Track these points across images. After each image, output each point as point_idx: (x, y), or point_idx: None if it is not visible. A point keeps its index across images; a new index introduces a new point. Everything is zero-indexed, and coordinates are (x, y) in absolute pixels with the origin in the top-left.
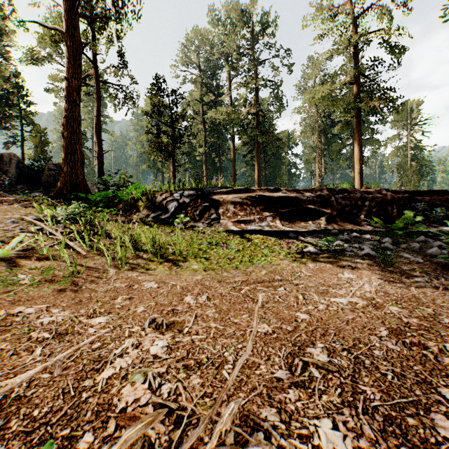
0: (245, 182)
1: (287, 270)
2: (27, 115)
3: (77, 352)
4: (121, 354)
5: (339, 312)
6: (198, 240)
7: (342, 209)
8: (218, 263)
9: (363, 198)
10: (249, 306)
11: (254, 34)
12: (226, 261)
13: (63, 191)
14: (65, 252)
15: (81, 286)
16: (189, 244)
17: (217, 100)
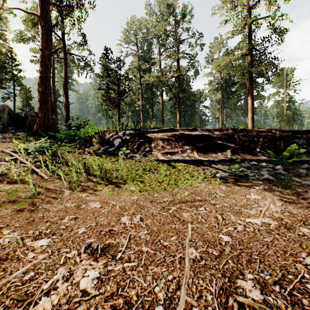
0: (171, 124)
1: (205, 191)
2: (17, 78)
3: (6, 285)
4: (49, 290)
5: (256, 234)
6: (136, 167)
7: (242, 144)
8: (150, 185)
9: (258, 135)
10: (176, 226)
11: (176, 21)
12: (157, 184)
13: (38, 131)
14: (32, 177)
15: (38, 206)
16: (128, 170)
17: (150, 68)
